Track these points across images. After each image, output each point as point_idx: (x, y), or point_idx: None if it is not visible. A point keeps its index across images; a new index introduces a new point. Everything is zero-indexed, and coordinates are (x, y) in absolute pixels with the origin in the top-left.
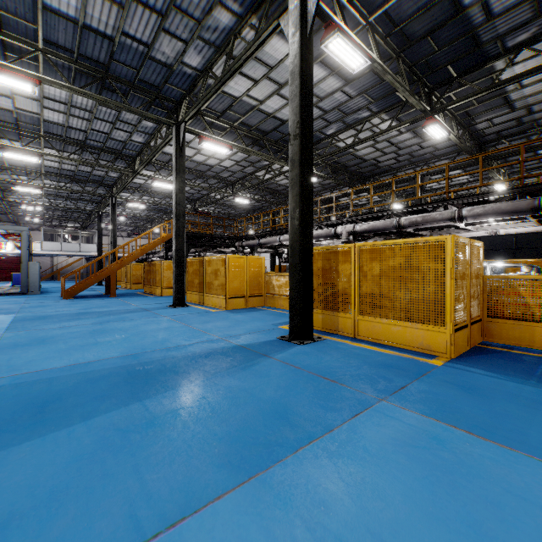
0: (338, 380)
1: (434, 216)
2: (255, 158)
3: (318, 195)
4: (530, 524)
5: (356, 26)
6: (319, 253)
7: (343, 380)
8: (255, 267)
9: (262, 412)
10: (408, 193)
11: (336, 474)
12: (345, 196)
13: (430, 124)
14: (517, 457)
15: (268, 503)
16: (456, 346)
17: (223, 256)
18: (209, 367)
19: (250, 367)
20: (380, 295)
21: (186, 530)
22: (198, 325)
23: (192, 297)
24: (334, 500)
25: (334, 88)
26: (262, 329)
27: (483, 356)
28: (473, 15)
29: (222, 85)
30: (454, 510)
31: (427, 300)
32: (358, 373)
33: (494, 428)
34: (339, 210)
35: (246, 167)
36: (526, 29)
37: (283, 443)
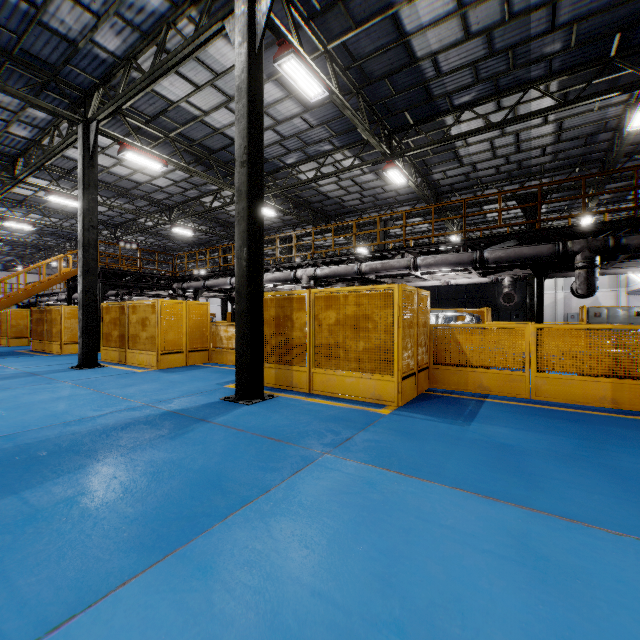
0: (284, 439)
1: (393, 263)
2: (199, 180)
3: (278, 231)
4: (430, 541)
5: (315, 50)
6: (272, 299)
7: (289, 438)
8: (197, 315)
9: (190, 483)
10: (374, 237)
11: (266, 533)
12: (310, 236)
13: (390, 169)
14: (433, 488)
15: (184, 577)
16: (403, 394)
17: (154, 300)
18: (126, 441)
19: (181, 436)
20: (335, 345)
21: (76, 628)
22: (115, 390)
23: (109, 355)
24: (259, 558)
25: (293, 113)
26: (203, 389)
27: (427, 401)
28: (425, 68)
29: (151, 83)
30: (372, 542)
31: (378, 349)
32: (307, 430)
33: (421, 465)
34: (303, 250)
35: (187, 189)
36: (469, 91)
37: (211, 512)
